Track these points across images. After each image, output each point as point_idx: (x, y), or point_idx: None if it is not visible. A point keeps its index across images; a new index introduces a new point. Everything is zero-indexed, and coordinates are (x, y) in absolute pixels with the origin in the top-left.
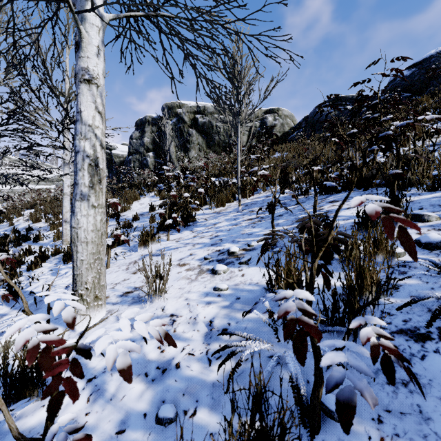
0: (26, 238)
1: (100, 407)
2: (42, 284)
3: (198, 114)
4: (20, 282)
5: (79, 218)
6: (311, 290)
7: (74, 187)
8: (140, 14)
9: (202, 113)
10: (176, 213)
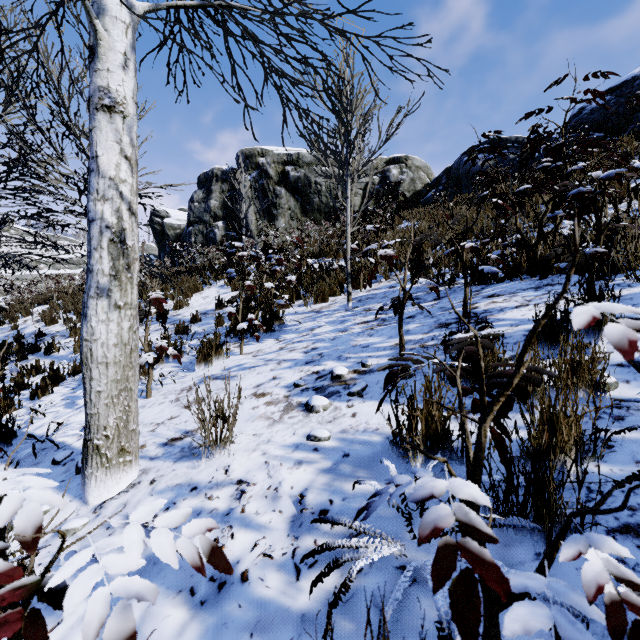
0: (34, 349)
1: None
2: (49, 422)
3: (289, 166)
4: (17, 417)
5: (94, 326)
6: (477, 472)
7: (87, 276)
8: (192, 3)
9: (296, 163)
10: (253, 313)
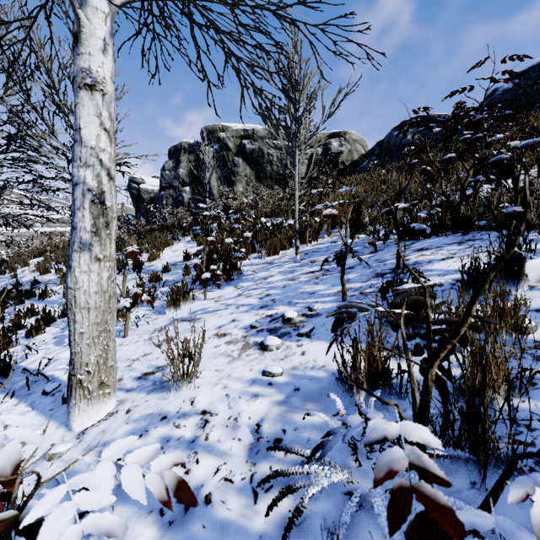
0: (30, 294)
1: None
2: (41, 358)
3: (246, 139)
4: (14, 353)
5: (77, 276)
6: (424, 414)
7: (71, 233)
8: None
9: (251, 138)
10: (215, 264)
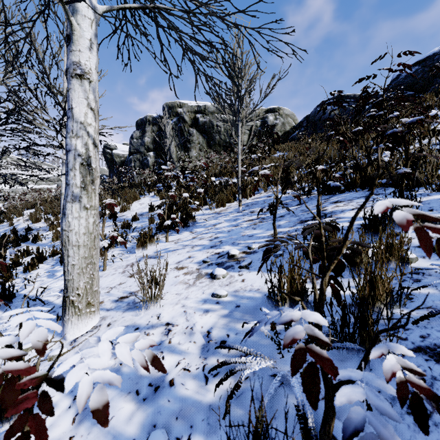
0: (25, 239)
1: (86, 430)
2: (37, 287)
3: (199, 114)
4: (15, 284)
5: (70, 221)
6: (320, 308)
7: (65, 188)
8: (135, 5)
9: (203, 112)
10: (175, 214)
